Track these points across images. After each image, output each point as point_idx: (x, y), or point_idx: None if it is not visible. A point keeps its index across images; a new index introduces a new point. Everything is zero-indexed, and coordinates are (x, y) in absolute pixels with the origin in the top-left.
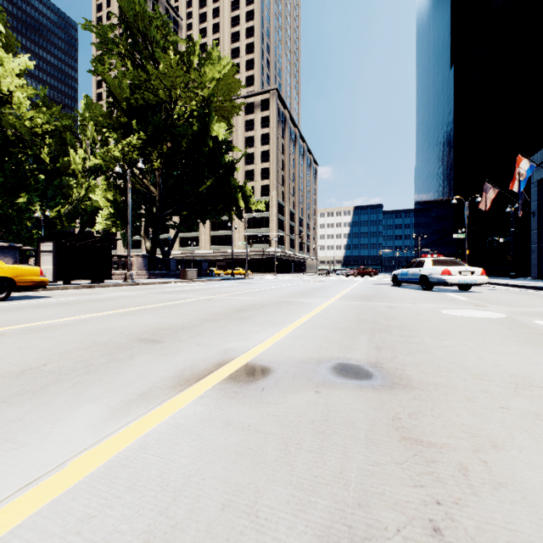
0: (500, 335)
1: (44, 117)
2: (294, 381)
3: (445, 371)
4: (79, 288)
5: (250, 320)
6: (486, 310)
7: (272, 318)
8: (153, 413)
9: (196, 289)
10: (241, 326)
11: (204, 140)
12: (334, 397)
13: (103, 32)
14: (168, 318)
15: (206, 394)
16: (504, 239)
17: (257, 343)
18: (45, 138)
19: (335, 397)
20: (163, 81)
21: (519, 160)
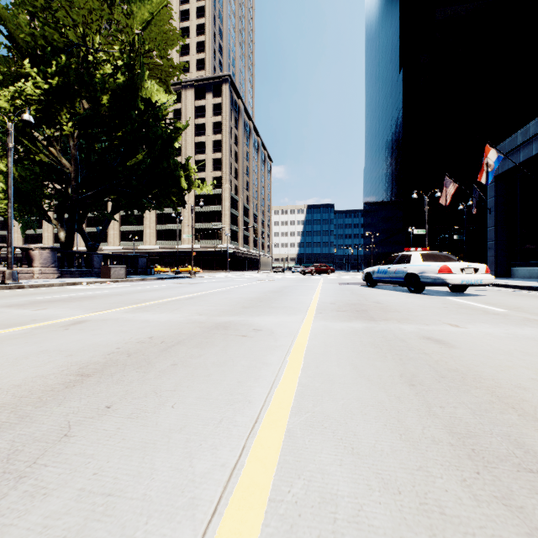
0: None
1: None
2: None
3: None
4: None
5: (9, 500)
6: None
7: (138, 456)
8: None
9: (97, 296)
10: None
11: (133, 102)
12: None
13: None
14: None
15: None
16: (457, 237)
17: None
18: None
19: None
20: (70, 12)
21: (487, 150)
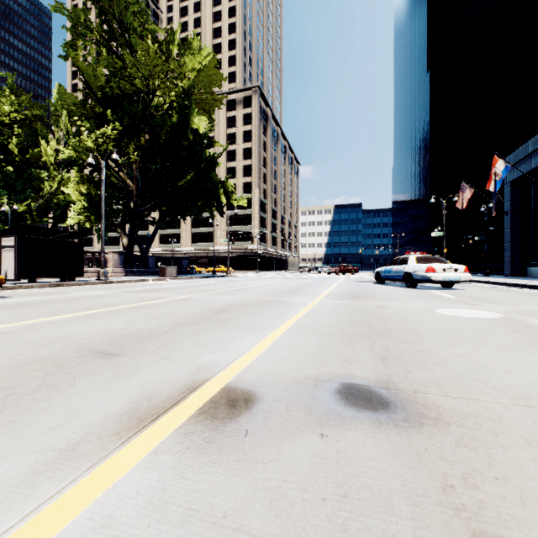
0: (511, 339)
1: (7, 101)
2: (289, 416)
3: (475, 392)
4: (45, 286)
5: (231, 323)
6: (479, 308)
7: (256, 321)
8: (70, 493)
9: (174, 288)
10: (220, 331)
11: (184, 133)
12: (348, 445)
13: (76, 16)
14: (136, 322)
15: (163, 447)
16: (478, 238)
17: (239, 354)
18: (13, 128)
19: (349, 445)
20: (140, 69)
21: (495, 161)
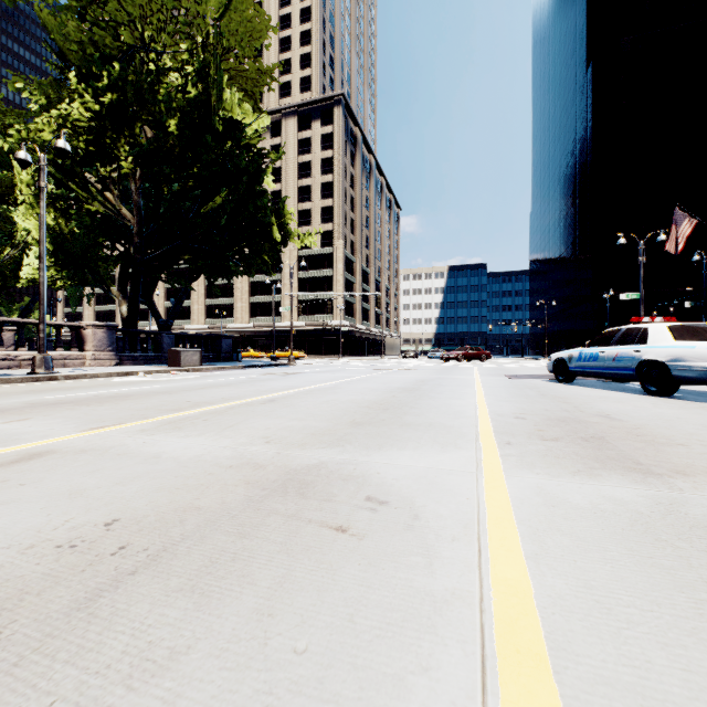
0: None
1: None
2: None
3: None
4: None
5: None
6: None
7: None
8: None
9: (135, 394)
10: None
11: (208, 123)
12: None
13: None
14: None
15: None
16: (691, 303)
17: None
18: None
19: None
20: (124, 3)
21: None
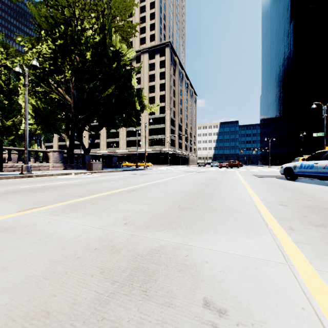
0: None
1: None
2: None
3: None
4: None
5: None
6: None
7: None
8: None
9: (64, 185)
10: None
11: (105, 53)
12: None
13: None
14: None
15: None
16: None
17: None
18: (3, 69)
19: None
20: None
21: None
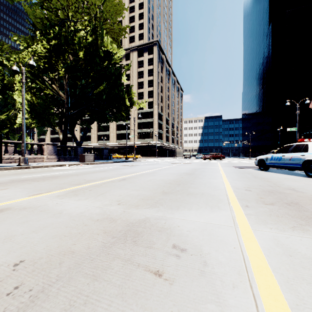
0: None
1: None
2: None
3: None
4: None
5: None
6: None
7: None
8: None
9: (61, 175)
10: None
11: (97, 52)
12: None
13: None
14: None
15: None
16: None
17: None
18: None
19: None
20: None
21: None
